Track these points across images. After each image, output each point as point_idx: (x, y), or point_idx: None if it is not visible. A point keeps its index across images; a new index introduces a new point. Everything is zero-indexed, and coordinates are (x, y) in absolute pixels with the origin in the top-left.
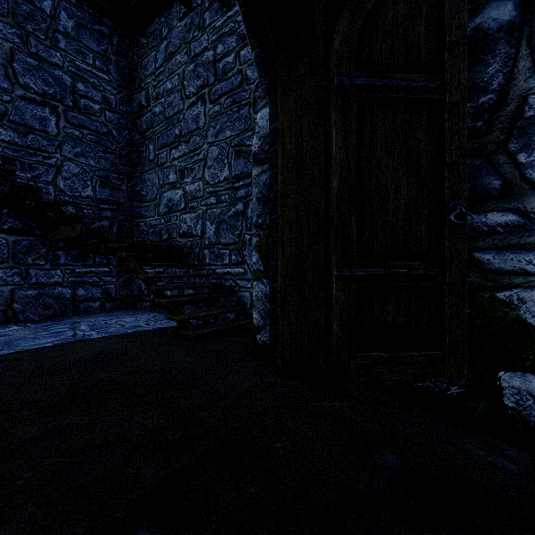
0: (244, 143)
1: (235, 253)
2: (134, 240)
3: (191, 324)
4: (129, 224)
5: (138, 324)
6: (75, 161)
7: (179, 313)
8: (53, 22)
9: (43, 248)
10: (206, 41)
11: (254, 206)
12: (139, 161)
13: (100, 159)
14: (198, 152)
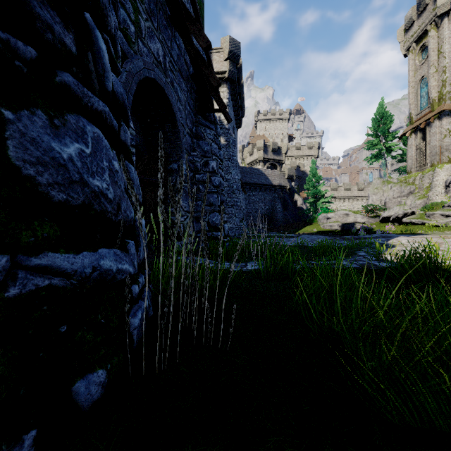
0: None
1: None
2: None
3: None
4: None
5: None
6: None
7: None
8: None
9: None
10: None
11: None
12: None
13: None
14: None
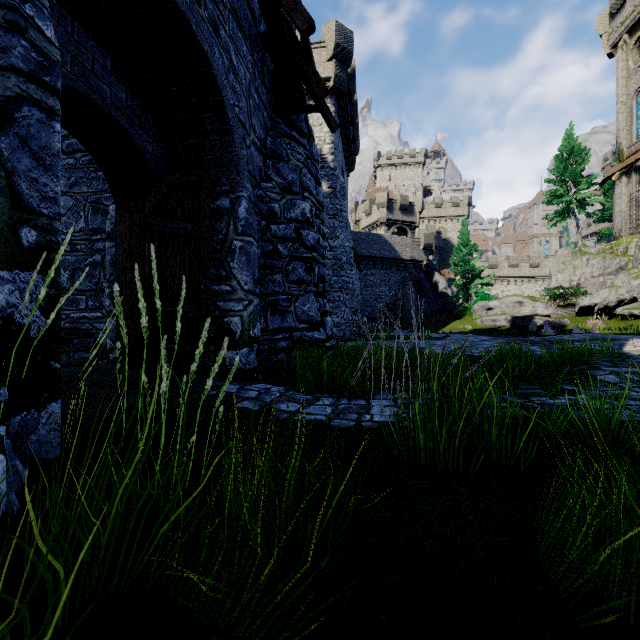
0: (102, 202)
1: (92, 299)
2: None
3: None
4: None
5: None
6: None
7: None
8: None
9: None
10: None
11: (108, 267)
12: None
13: None
14: None
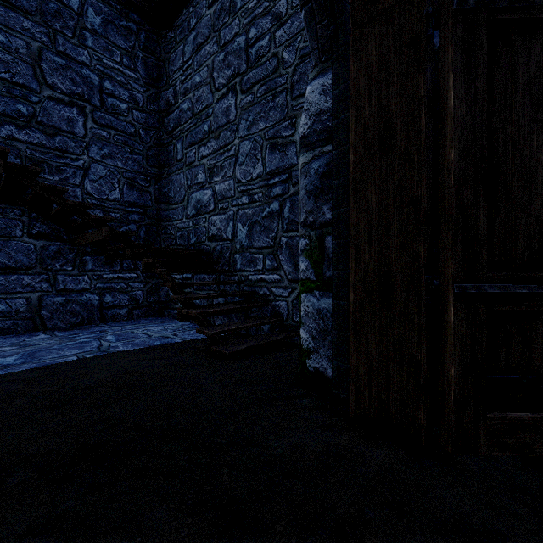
0: (280, 134)
1: (269, 258)
2: (161, 244)
3: (223, 339)
4: (157, 228)
5: (165, 335)
6: (102, 163)
7: (209, 325)
8: (81, 19)
9: (70, 253)
10: (237, 26)
11: (302, 200)
12: (166, 162)
13: (128, 160)
14: (228, 148)
